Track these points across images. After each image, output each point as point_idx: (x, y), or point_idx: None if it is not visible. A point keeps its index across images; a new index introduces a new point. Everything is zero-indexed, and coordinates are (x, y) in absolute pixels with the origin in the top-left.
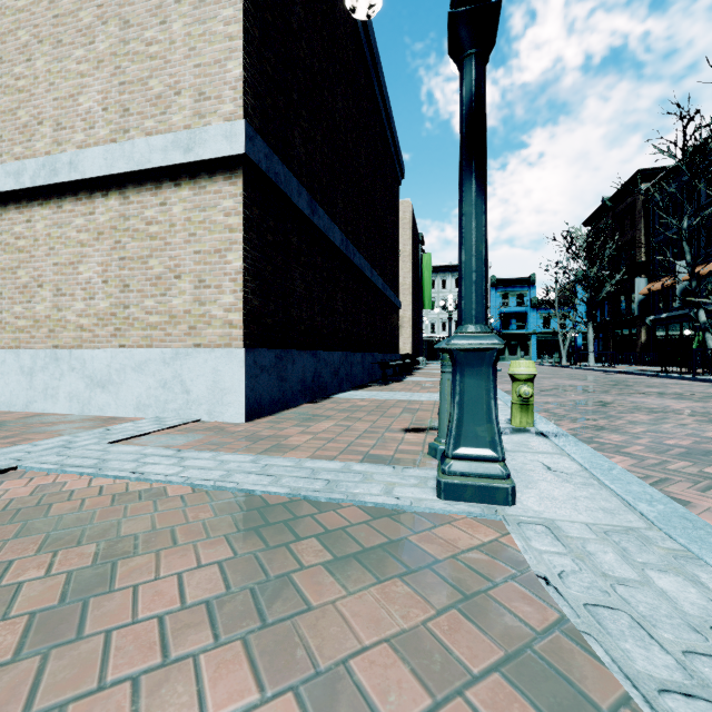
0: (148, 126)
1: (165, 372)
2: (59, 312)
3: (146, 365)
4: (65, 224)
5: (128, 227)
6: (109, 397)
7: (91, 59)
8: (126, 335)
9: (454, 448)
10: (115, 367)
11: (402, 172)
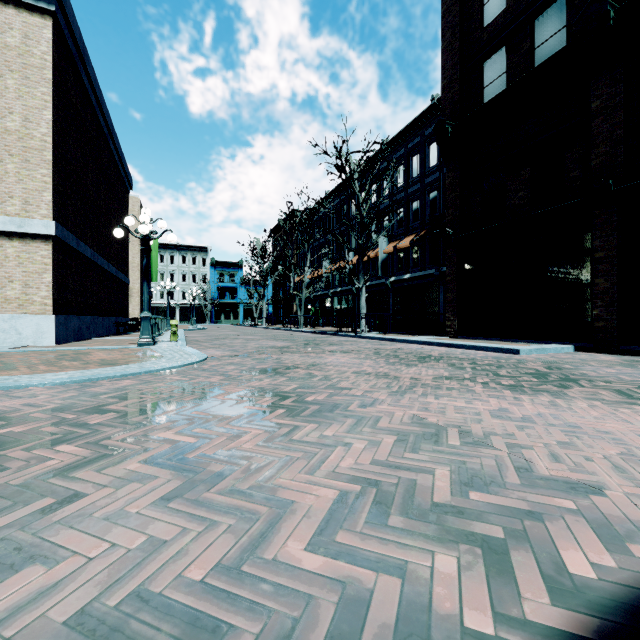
0: None
1: (4, 325)
2: None
3: None
4: None
5: None
6: None
7: None
8: None
9: (141, 336)
10: None
11: (131, 186)
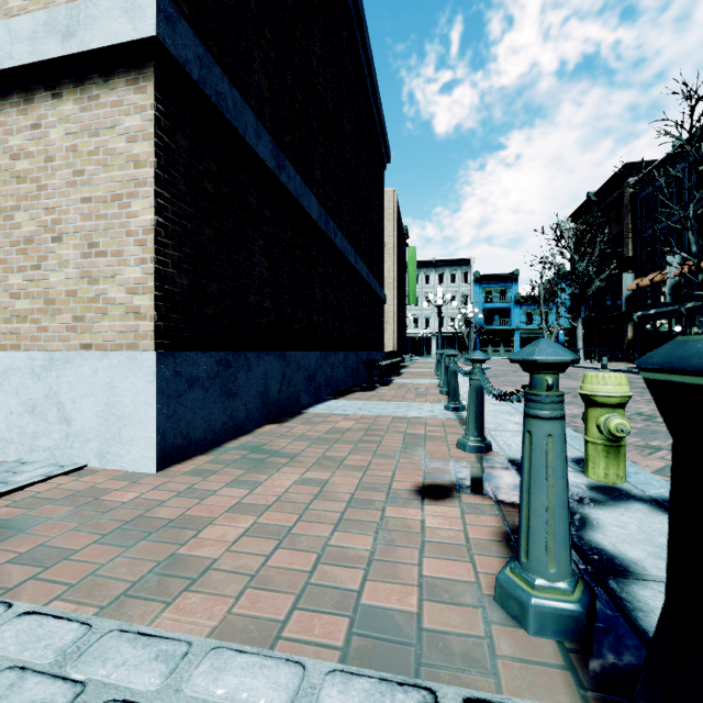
0: (13, 6)
1: (33, 388)
2: None
3: (5, 377)
4: None
5: None
6: None
7: None
8: None
9: None
10: None
11: (387, 156)
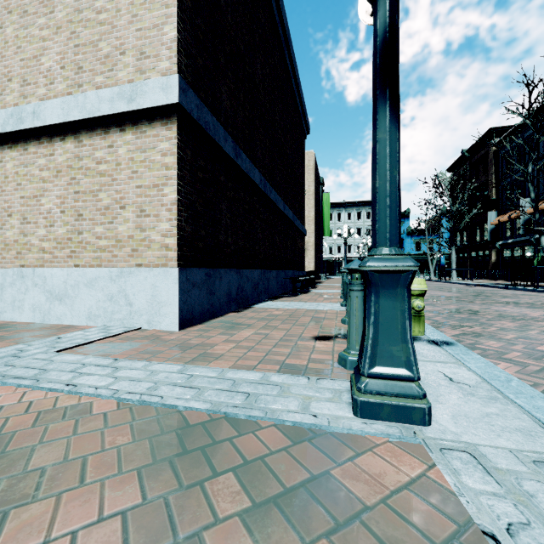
0: (98, 81)
1: (111, 287)
2: (25, 237)
3: (96, 281)
4: (29, 163)
5: (81, 166)
6: (65, 308)
7: (51, 26)
8: (80, 256)
9: (369, 367)
10: (70, 283)
11: (307, 129)
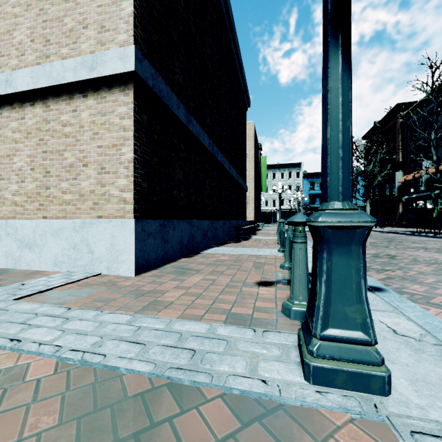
0: (63, 52)
1: (75, 237)
2: None
3: (61, 232)
4: (3, 126)
5: (49, 128)
6: (34, 256)
7: (22, 4)
8: (47, 209)
9: (322, 329)
10: (38, 233)
11: (248, 103)
